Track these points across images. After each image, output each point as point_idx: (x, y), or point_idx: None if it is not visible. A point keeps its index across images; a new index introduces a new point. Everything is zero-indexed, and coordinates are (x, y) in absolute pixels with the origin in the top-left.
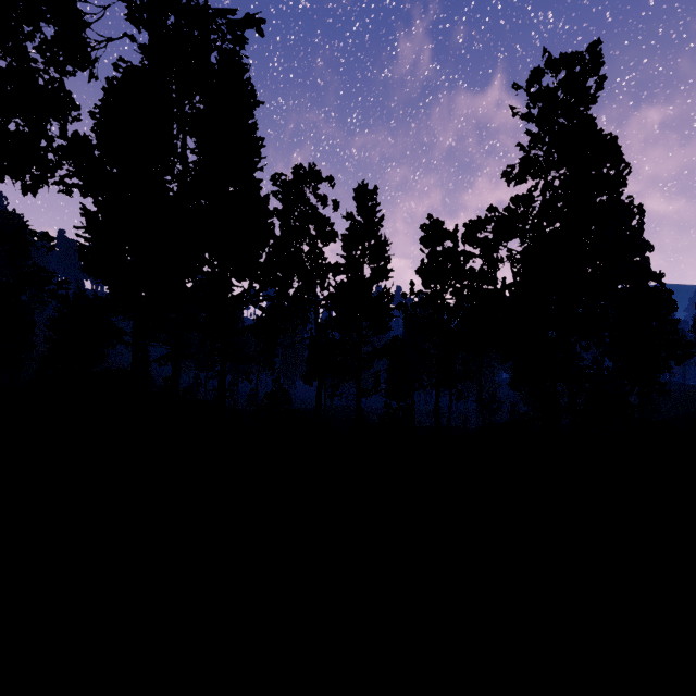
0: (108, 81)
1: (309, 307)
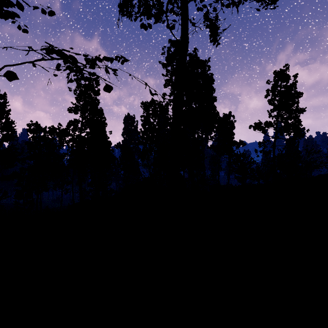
0: None
1: None
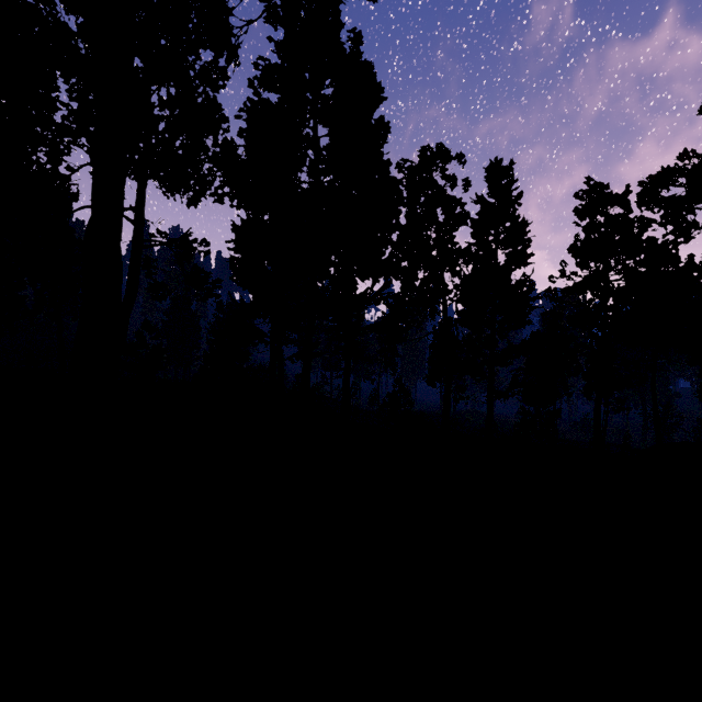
0: (250, 81)
1: (437, 297)
